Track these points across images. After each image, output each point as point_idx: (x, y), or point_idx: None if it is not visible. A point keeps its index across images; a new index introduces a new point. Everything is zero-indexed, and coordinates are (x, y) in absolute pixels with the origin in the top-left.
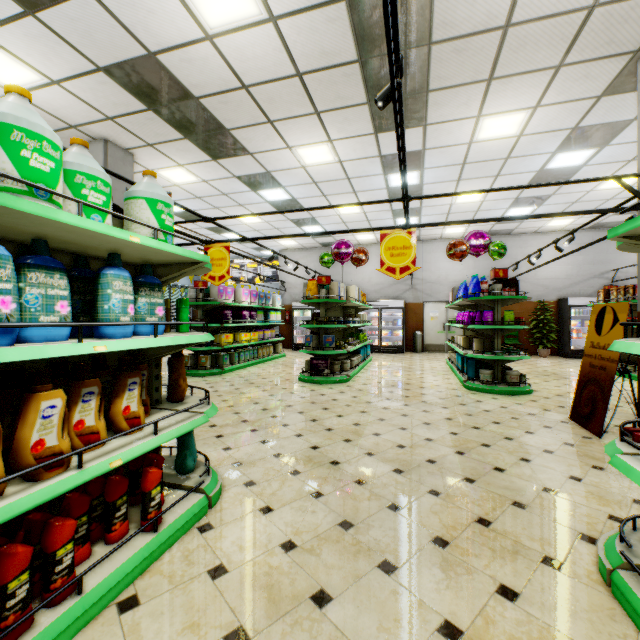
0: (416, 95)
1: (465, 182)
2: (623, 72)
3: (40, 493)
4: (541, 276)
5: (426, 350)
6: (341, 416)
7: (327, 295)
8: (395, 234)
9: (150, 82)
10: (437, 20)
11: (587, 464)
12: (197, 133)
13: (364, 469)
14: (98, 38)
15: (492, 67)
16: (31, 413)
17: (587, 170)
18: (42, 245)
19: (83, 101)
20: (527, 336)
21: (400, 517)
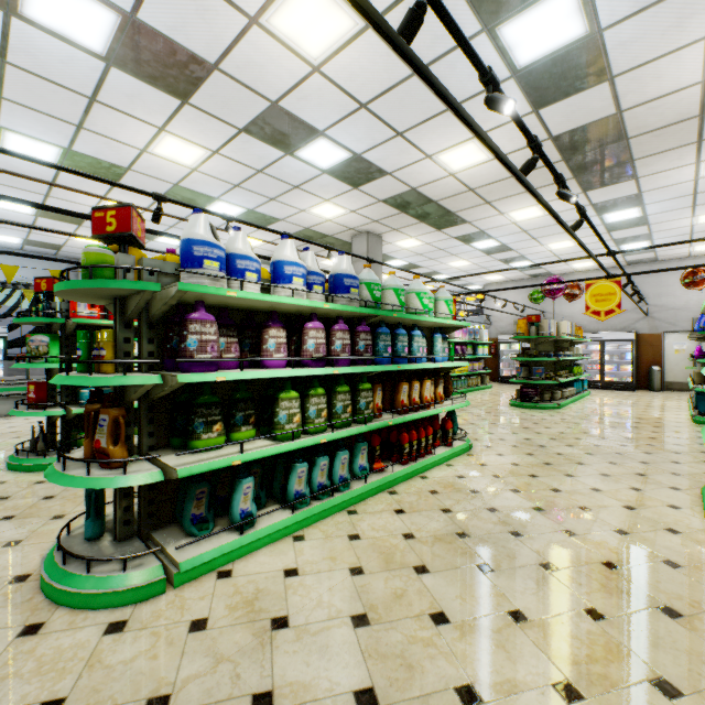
0: (621, 164)
1: (703, 206)
2: None
3: (429, 412)
4: None
5: (667, 389)
6: (548, 428)
7: (536, 332)
8: (599, 283)
9: (407, 200)
10: (630, 128)
11: None
12: (430, 218)
13: (563, 450)
14: (385, 189)
15: (698, 135)
16: (424, 386)
17: None
18: (420, 328)
19: (363, 216)
20: None
21: (582, 466)
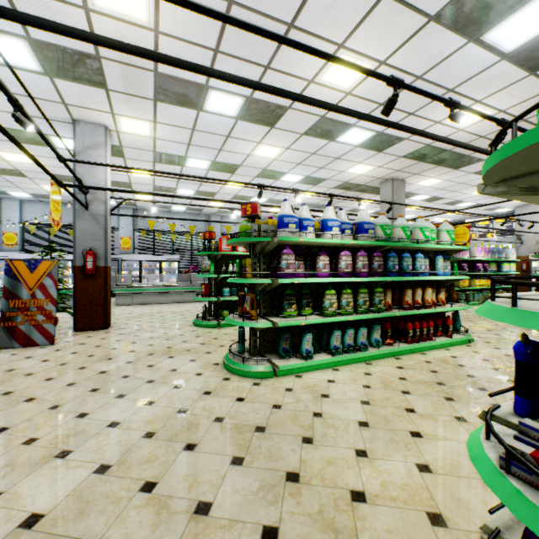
0: None
1: None
2: None
3: (429, 310)
4: None
5: None
6: None
7: None
8: None
9: (423, 153)
10: None
11: None
12: (446, 162)
13: None
14: (404, 149)
15: None
16: (426, 292)
17: None
18: (423, 252)
19: (388, 169)
20: None
21: None
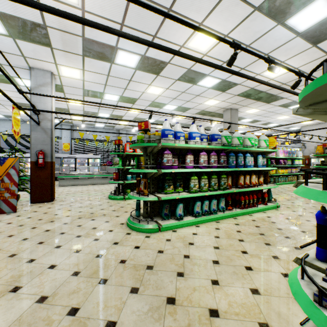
0: None
1: None
2: None
3: (254, 188)
4: None
5: None
6: None
7: None
8: None
9: (249, 93)
10: None
11: None
12: (262, 99)
13: None
14: (238, 90)
15: None
16: (252, 177)
17: None
18: (250, 153)
19: (228, 102)
20: None
21: None
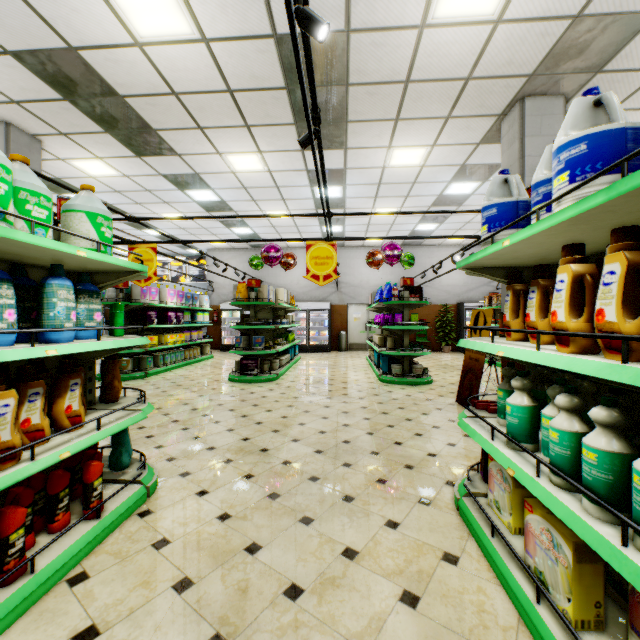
0: (337, 123)
1: (381, 199)
2: (493, 128)
3: None
4: (445, 283)
5: (350, 349)
6: (270, 411)
7: (257, 298)
8: (319, 245)
9: (69, 74)
10: (353, 67)
11: (461, 434)
12: (120, 129)
13: (290, 453)
14: (9, 23)
15: (398, 110)
16: None
17: (475, 198)
18: None
19: None
20: (434, 335)
21: (318, 485)
